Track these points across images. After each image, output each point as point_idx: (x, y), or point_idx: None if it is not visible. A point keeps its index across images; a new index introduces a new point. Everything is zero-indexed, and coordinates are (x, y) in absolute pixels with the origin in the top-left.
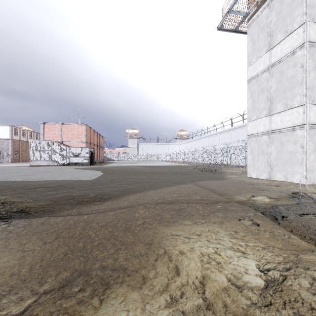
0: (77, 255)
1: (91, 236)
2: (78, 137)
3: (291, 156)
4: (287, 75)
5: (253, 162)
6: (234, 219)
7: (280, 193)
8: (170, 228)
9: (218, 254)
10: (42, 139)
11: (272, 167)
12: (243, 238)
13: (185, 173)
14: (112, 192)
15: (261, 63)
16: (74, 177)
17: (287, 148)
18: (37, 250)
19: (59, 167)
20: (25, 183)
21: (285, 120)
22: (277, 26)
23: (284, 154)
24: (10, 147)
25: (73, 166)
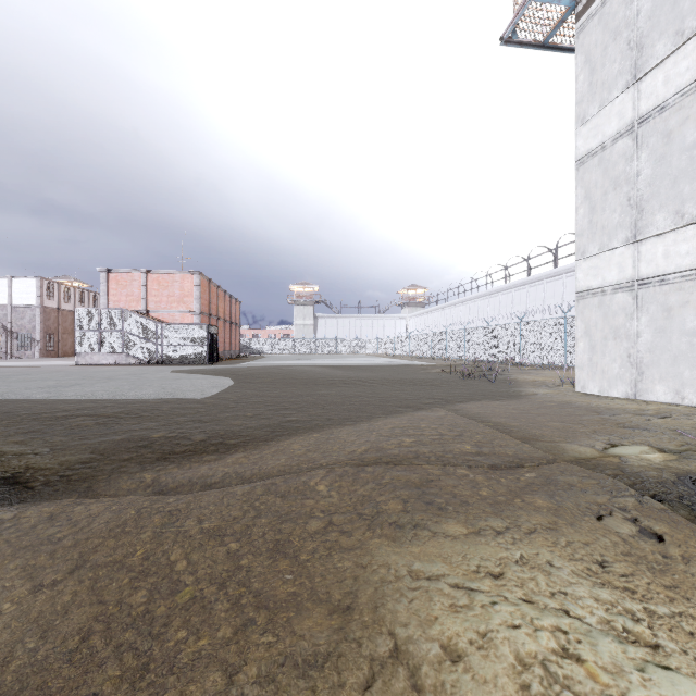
0: (121, 639)
1: (175, 568)
2: (183, 301)
3: (693, 342)
4: (683, 142)
5: (591, 356)
6: (584, 518)
7: (681, 436)
8: (405, 551)
9: (575, 657)
10: (104, 306)
11: (641, 369)
12: (630, 588)
13: (425, 382)
14: (249, 431)
15: (613, 118)
16: (165, 392)
17: (683, 323)
18: (7, 617)
19: (139, 368)
20: (47, 407)
21: (677, 252)
22: (655, 22)
23: (675, 336)
24: (37, 325)
25: (170, 366)
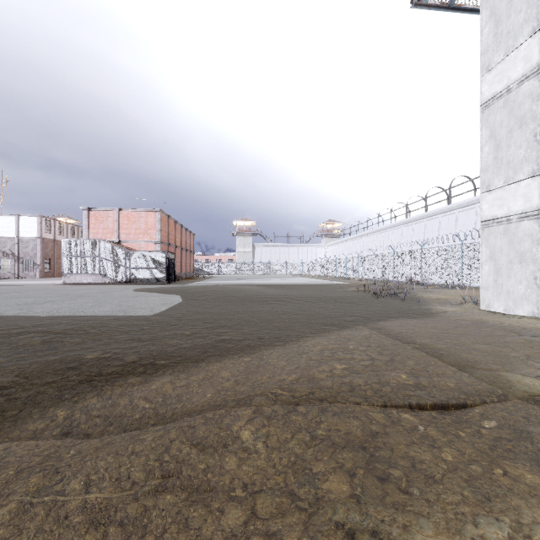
0: None
1: None
2: (147, 233)
3: None
4: None
5: (496, 278)
6: None
7: None
8: None
9: None
10: (86, 237)
11: None
12: None
13: (344, 299)
14: (182, 352)
15: (519, 62)
16: (119, 309)
17: None
18: None
19: (110, 287)
20: (9, 324)
21: None
22: None
23: None
24: (38, 252)
25: (135, 285)
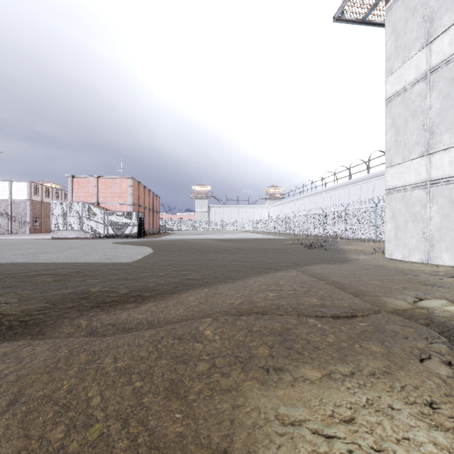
0: None
1: (90, 404)
2: (121, 196)
3: None
4: None
5: (396, 233)
6: (409, 362)
7: None
8: (272, 395)
9: None
10: (70, 200)
11: (432, 243)
12: None
13: (282, 250)
14: (159, 287)
15: (412, 69)
16: (105, 257)
17: None
18: None
19: (92, 241)
20: (24, 268)
21: None
22: (442, 2)
23: None
24: (28, 212)
25: (112, 239)
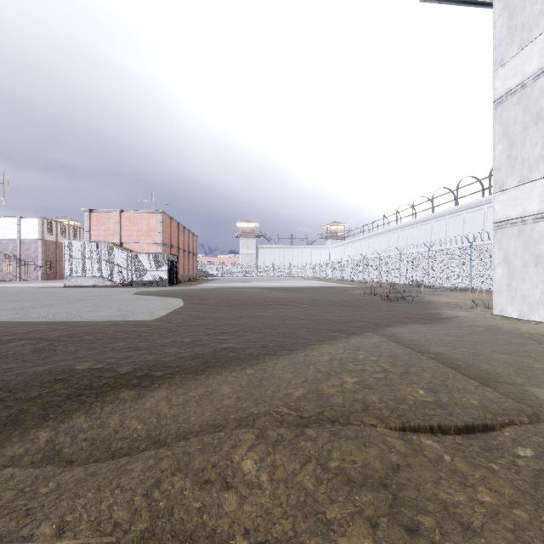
0: None
1: None
2: (149, 235)
3: None
4: None
5: (510, 282)
6: None
7: None
8: None
9: None
10: (87, 239)
11: None
12: None
13: (350, 303)
14: (180, 363)
15: (535, 56)
16: (118, 313)
17: None
18: None
19: (111, 290)
20: (1, 330)
21: None
22: None
23: None
24: (39, 254)
25: (137, 288)
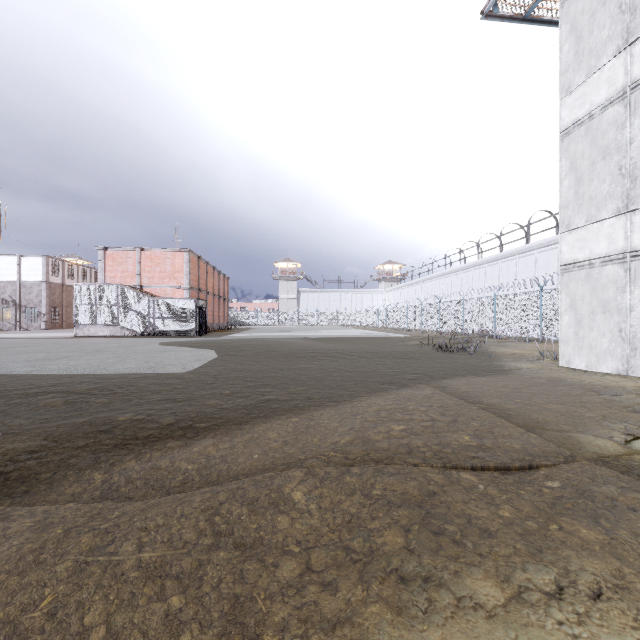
0: None
1: None
2: (174, 277)
3: None
4: None
5: (577, 330)
6: None
7: None
8: None
9: None
10: (102, 282)
11: (634, 345)
12: None
13: (405, 354)
14: (223, 414)
15: (602, 85)
16: (146, 366)
17: None
18: None
19: (131, 340)
20: (23, 383)
21: None
22: None
23: None
24: (43, 299)
25: (160, 338)
